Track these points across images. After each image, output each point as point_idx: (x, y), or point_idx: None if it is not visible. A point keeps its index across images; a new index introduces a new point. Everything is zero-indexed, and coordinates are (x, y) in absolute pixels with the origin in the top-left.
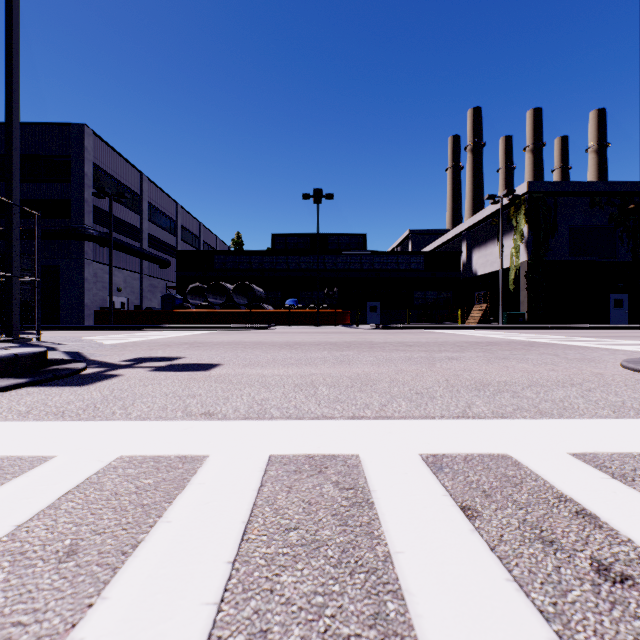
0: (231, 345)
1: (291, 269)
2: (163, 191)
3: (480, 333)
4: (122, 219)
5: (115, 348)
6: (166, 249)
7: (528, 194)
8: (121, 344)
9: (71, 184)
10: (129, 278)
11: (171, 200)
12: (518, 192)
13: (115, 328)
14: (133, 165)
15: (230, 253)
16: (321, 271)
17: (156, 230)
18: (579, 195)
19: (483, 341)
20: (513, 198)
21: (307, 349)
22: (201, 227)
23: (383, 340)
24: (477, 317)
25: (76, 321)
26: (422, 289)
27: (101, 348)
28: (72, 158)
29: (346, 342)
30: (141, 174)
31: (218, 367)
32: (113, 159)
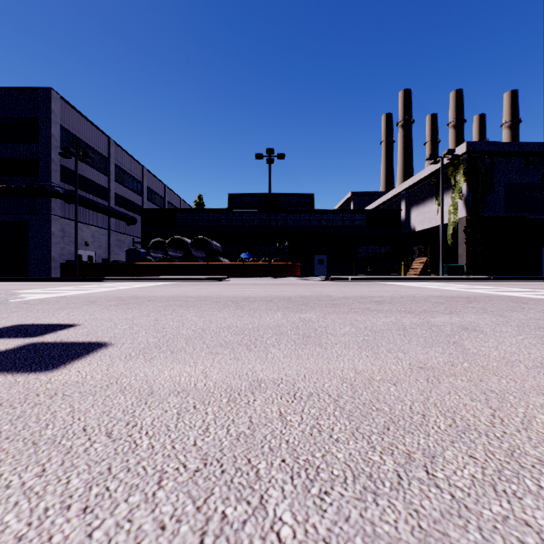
0: (167, 301)
1: (246, 225)
2: (130, 155)
3: (432, 285)
4: (90, 179)
5: (19, 306)
6: (133, 208)
7: (467, 154)
8: (41, 300)
9: (39, 144)
10: (97, 233)
11: (138, 164)
12: (457, 152)
13: (76, 280)
14: (101, 130)
15: (190, 211)
16: (273, 227)
17: (123, 190)
18: (514, 155)
19: (453, 295)
20: (453, 158)
21: (256, 308)
22: (166, 189)
23: (341, 294)
24: (418, 269)
25: (43, 273)
26: (365, 244)
27: (0, 307)
28: (40, 120)
29: (301, 297)
30: (109, 139)
31: (91, 355)
32: (81, 123)
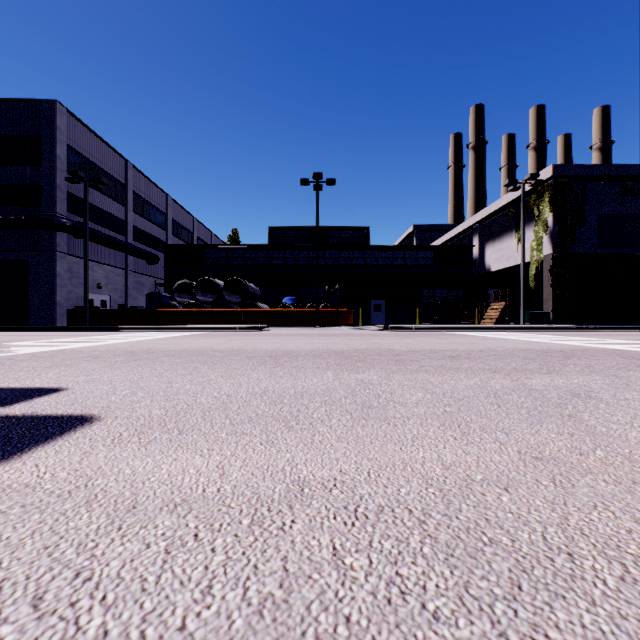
0: (189, 357)
1: (289, 265)
2: (151, 181)
3: (513, 336)
4: (103, 209)
5: None
6: (155, 244)
7: (553, 179)
8: (32, 354)
9: (41, 168)
10: (111, 274)
11: (161, 191)
12: (541, 177)
13: (84, 329)
14: (116, 151)
15: (223, 247)
16: (321, 267)
17: (143, 223)
18: (610, 180)
19: (544, 349)
20: (536, 184)
21: (300, 366)
22: (195, 222)
23: (405, 347)
24: (494, 317)
25: (47, 321)
26: (431, 286)
27: None
28: (42, 138)
29: (357, 350)
30: (126, 161)
31: (65, 437)
32: (92, 142)
